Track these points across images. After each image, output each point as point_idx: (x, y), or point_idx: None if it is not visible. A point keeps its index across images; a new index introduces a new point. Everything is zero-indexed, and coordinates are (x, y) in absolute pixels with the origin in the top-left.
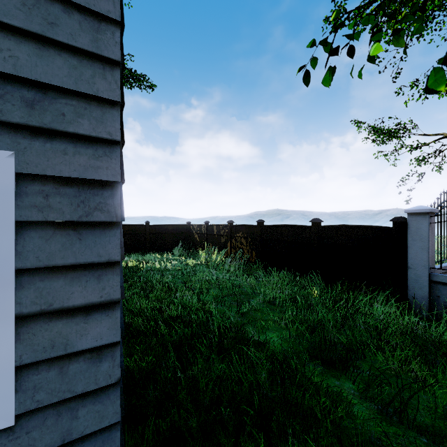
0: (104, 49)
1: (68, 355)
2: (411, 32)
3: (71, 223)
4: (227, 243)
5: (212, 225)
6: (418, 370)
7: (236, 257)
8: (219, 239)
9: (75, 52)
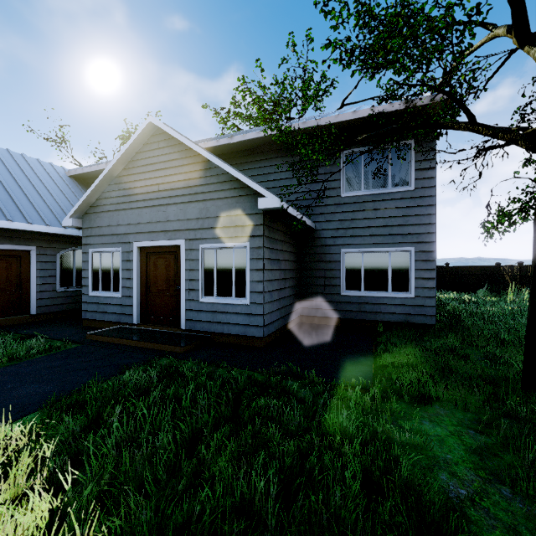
0: (431, 221)
1: (424, 288)
2: None
3: (424, 260)
4: None
5: (526, 265)
6: None
7: None
8: None
9: (425, 224)
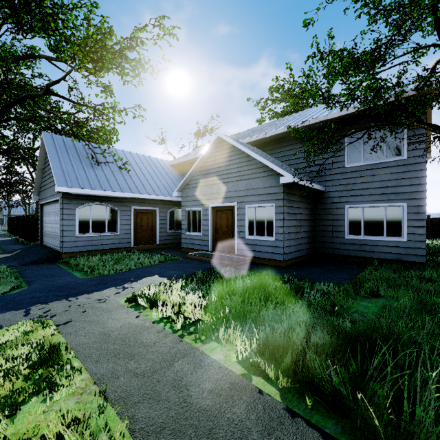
0: (421, 182)
1: (415, 234)
2: None
3: (415, 213)
4: None
5: None
6: None
7: None
8: None
9: (416, 185)
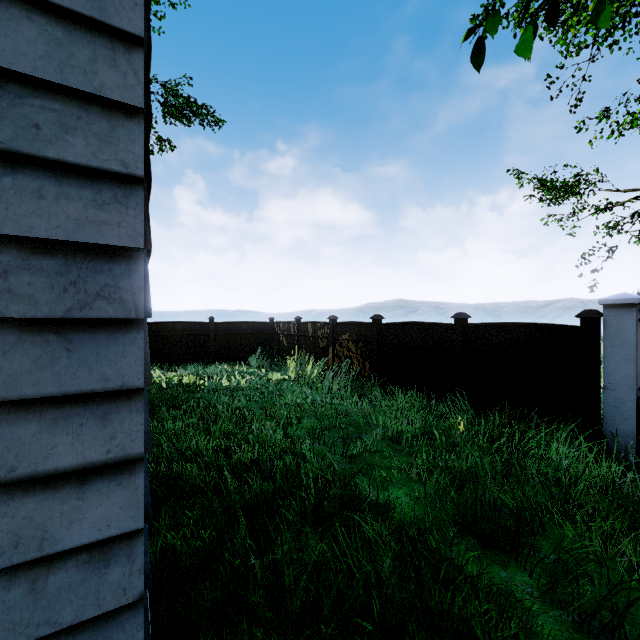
0: (113, 15)
1: (47, 557)
2: (602, 35)
3: (52, 322)
4: (327, 349)
5: (306, 322)
6: (632, 554)
7: (341, 369)
8: (316, 344)
9: (60, 15)
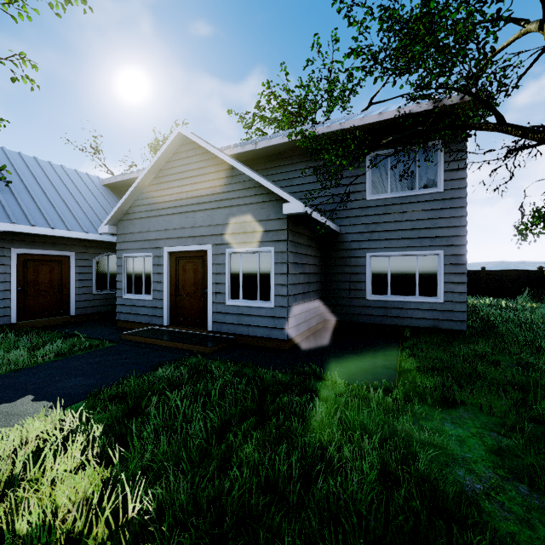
0: (462, 224)
1: (453, 292)
2: None
3: (454, 264)
4: None
5: None
6: None
7: None
8: None
9: (455, 227)
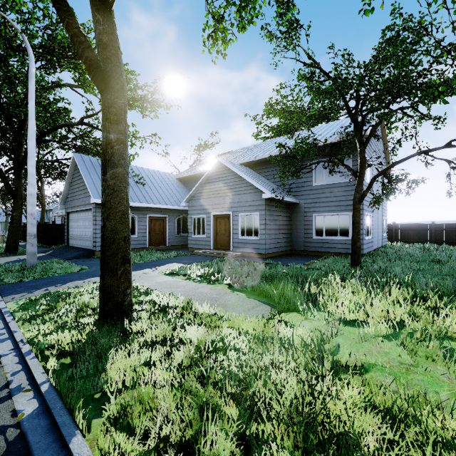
0: None
1: None
2: None
3: None
4: None
5: None
6: None
7: None
8: None
9: None
